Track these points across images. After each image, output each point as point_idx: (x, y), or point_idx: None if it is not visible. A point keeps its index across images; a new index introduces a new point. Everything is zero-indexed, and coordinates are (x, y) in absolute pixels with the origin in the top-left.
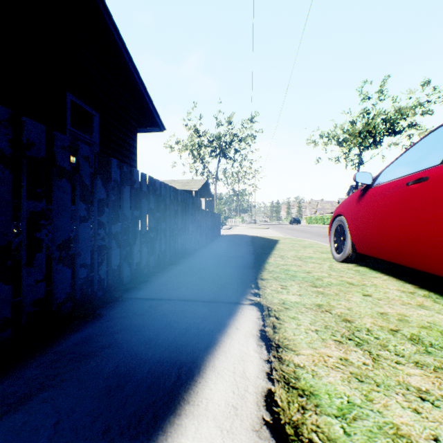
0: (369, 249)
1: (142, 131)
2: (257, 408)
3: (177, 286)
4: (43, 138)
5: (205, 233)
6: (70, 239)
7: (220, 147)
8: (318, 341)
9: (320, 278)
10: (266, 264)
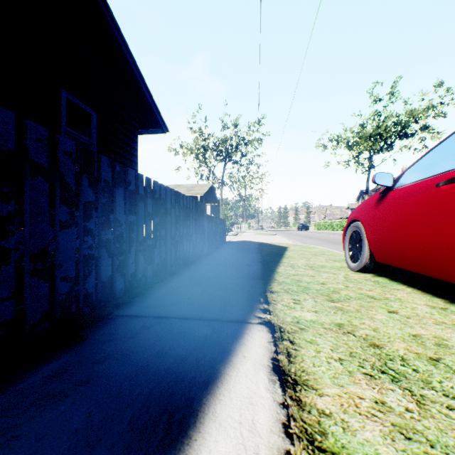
0: (391, 258)
1: (144, 132)
2: None
3: (176, 301)
4: (12, 128)
5: (210, 240)
6: (47, 248)
7: (226, 151)
8: (344, 375)
9: (337, 291)
10: (276, 274)
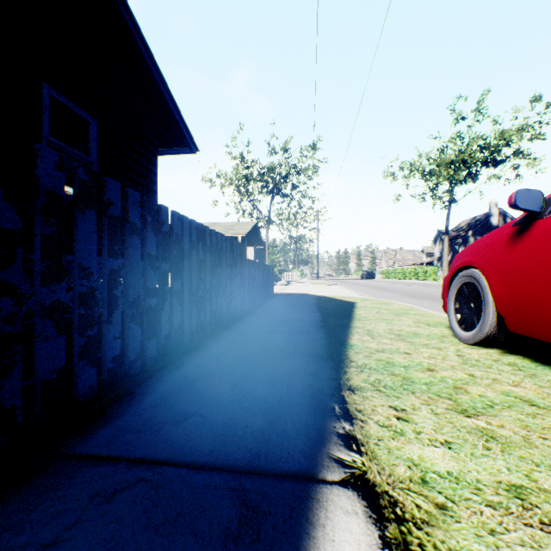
0: (545, 329)
1: (167, 152)
2: None
3: (184, 412)
4: None
5: (252, 293)
6: None
7: (273, 181)
8: None
9: (461, 386)
10: (350, 350)
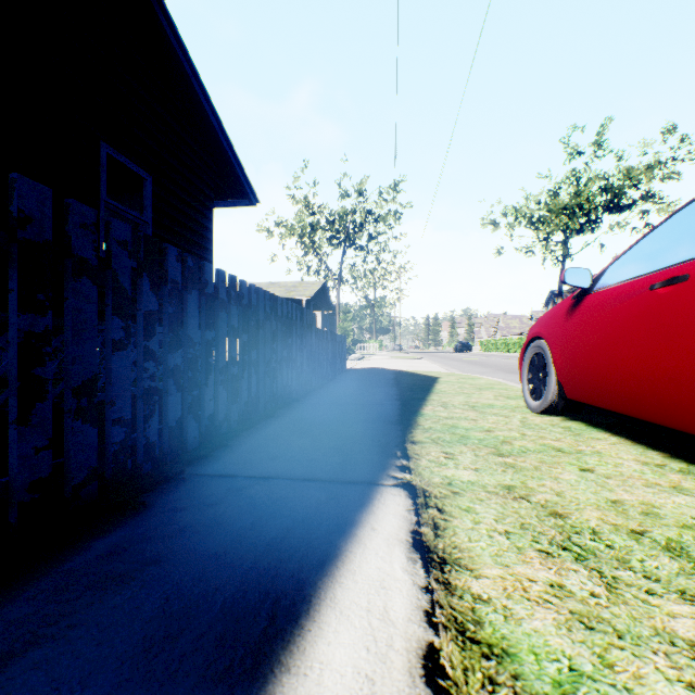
0: (588, 393)
1: (223, 204)
2: (410, 682)
3: (275, 455)
4: (49, 210)
5: (322, 367)
6: (95, 379)
7: (345, 231)
8: (510, 552)
9: (508, 441)
10: (420, 417)
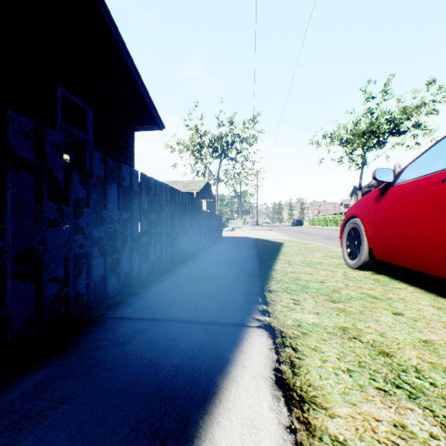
0: (392, 256)
1: (141, 129)
2: None
3: (171, 301)
4: None
5: (206, 236)
6: (33, 248)
7: (221, 148)
8: (355, 390)
9: (337, 290)
10: (273, 272)
